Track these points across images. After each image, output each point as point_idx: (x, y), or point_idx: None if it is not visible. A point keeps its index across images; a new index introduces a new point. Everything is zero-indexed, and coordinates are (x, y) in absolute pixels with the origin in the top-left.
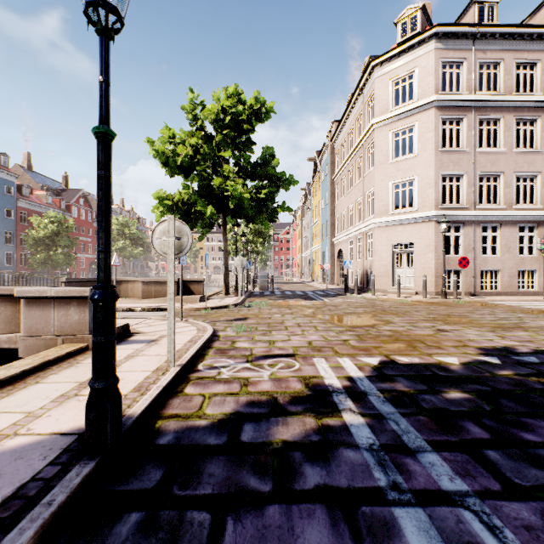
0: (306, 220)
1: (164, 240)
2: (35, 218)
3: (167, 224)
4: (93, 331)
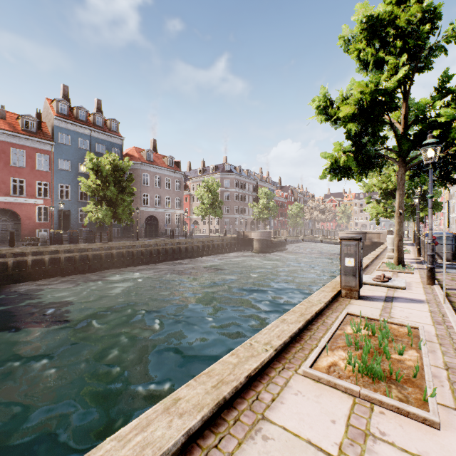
0: (453, 190)
1: (411, 226)
2: (289, 206)
3: (411, 223)
4: (413, 234)
